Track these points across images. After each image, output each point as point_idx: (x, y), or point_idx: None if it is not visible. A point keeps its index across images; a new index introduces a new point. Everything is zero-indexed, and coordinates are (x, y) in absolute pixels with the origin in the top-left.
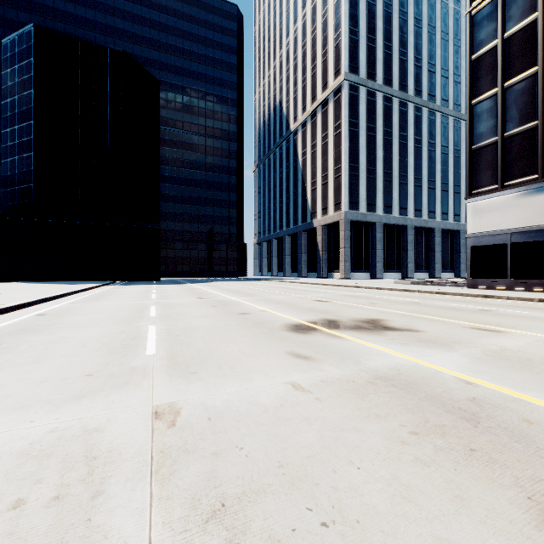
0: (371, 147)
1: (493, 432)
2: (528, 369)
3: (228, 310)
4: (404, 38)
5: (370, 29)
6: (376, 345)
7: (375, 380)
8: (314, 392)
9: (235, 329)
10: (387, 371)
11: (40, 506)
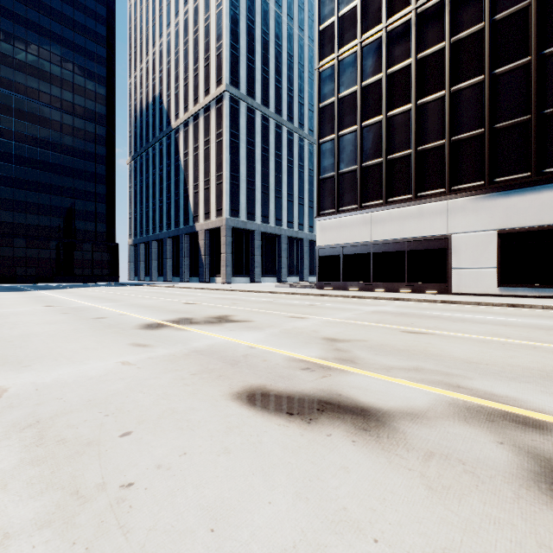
0: (251, 160)
1: (241, 367)
2: (295, 337)
3: (81, 316)
4: (279, 67)
5: (250, 49)
6: (210, 333)
7: (191, 353)
8: (138, 364)
9: (84, 331)
10: (204, 347)
11: None
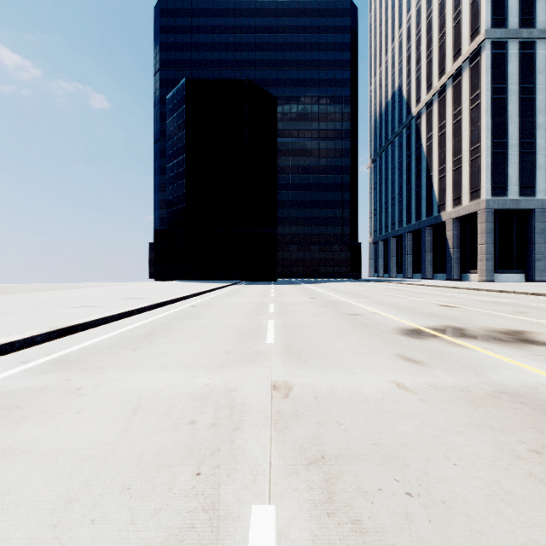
0: (527, 113)
1: None
2: None
3: (338, 310)
4: None
5: None
6: (510, 359)
7: (498, 394)
8: (419, 393)
9: (344, 328)
10: (518, 387)
11: (205, 426)
